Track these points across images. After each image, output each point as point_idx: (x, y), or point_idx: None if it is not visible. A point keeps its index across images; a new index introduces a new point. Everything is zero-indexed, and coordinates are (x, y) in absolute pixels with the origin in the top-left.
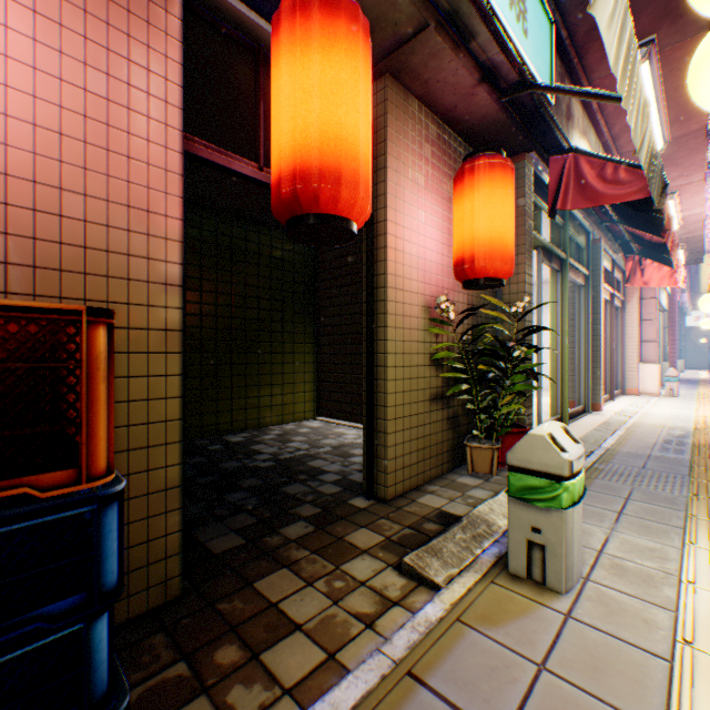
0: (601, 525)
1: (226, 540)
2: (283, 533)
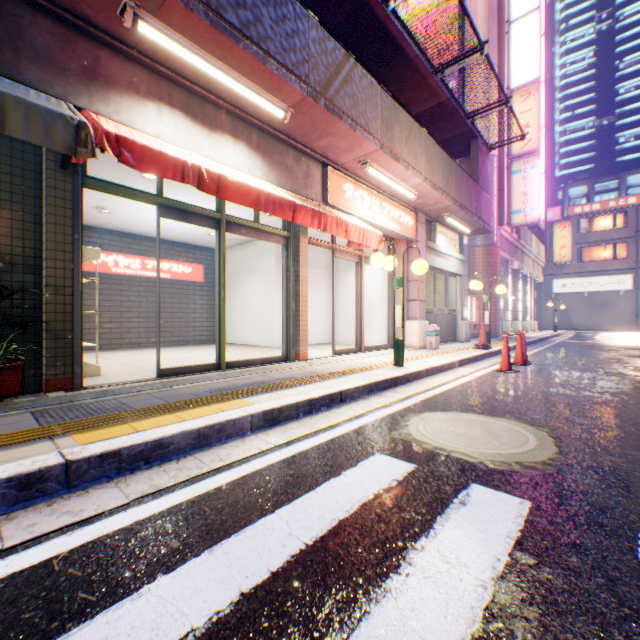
0: None
1: None
2: None
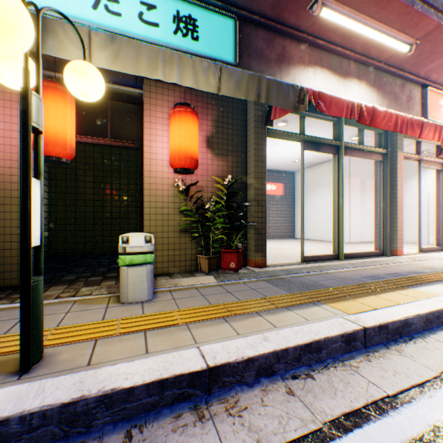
0: (204, 293)
1: (70, 277)
2: (89, 278)
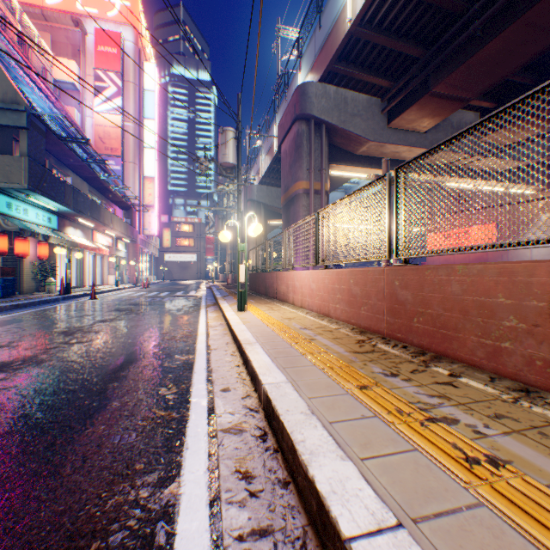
0: None
1: None
2: None
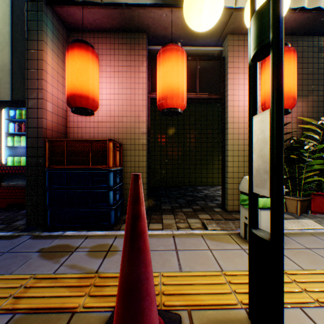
0: None
1: (166, 207)
2: (182, 209)
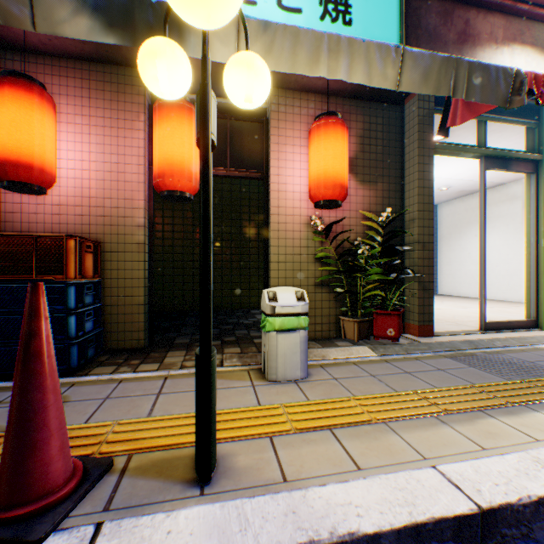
0: (372, 372)
1: (183, 340)
2: None
